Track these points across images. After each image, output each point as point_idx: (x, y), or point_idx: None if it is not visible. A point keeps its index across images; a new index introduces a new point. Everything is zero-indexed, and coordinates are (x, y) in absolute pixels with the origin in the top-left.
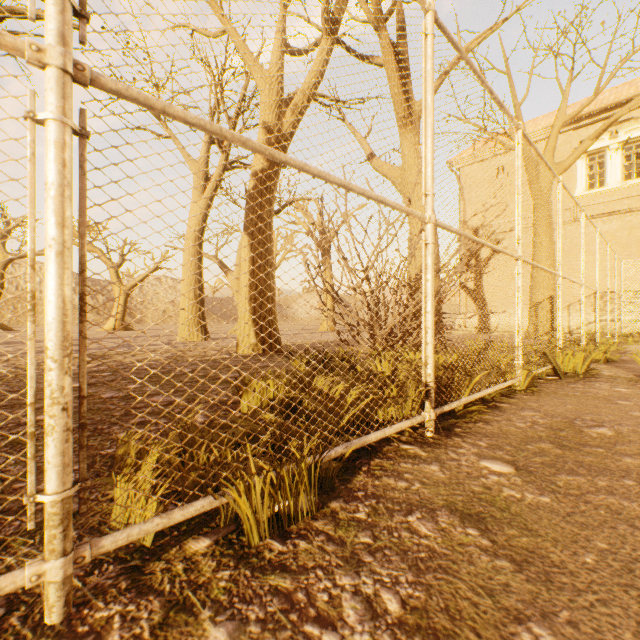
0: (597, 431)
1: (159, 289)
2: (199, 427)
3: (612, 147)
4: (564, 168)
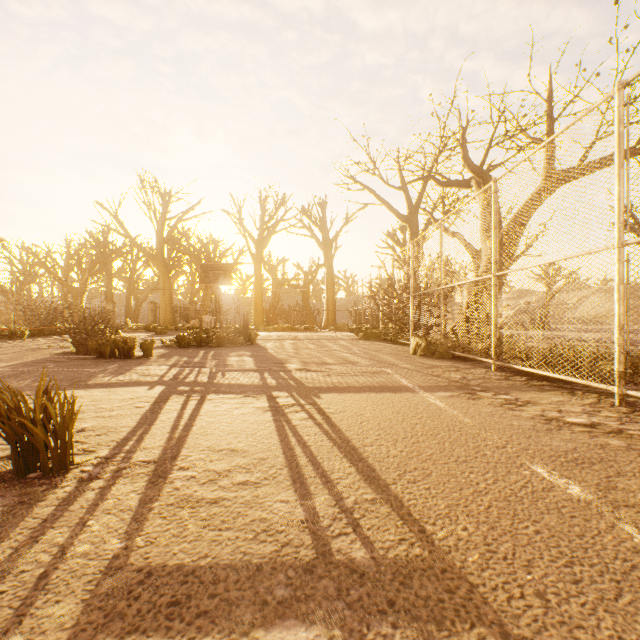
0: None
1: None
2: None
3: None
4: None
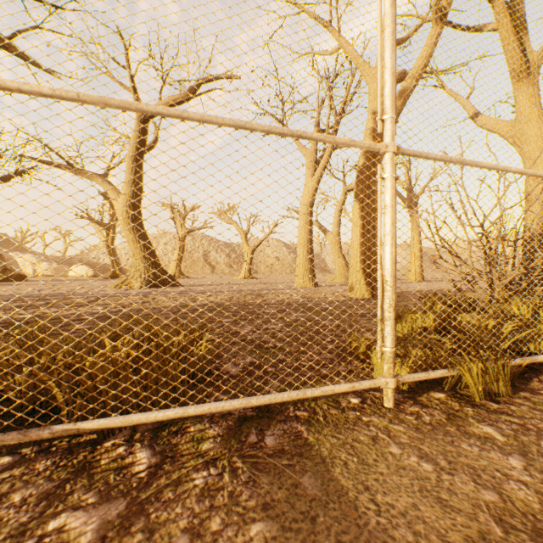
0: None
1: (267, 248)
2: None
3: None
4: None
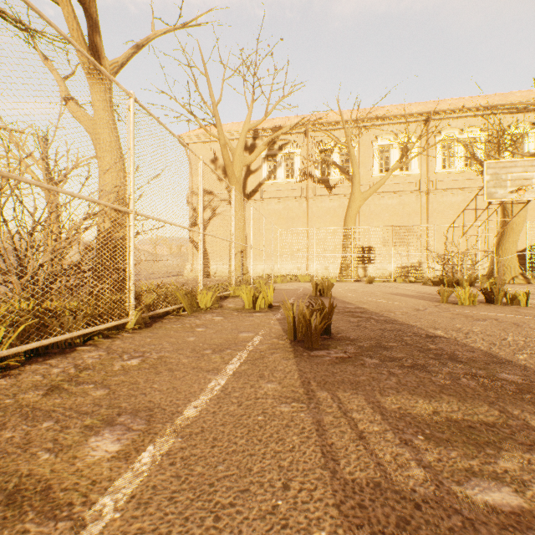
0: (128, 363)
1: None
2: None
3: (280, 155)
4: (249, 161)
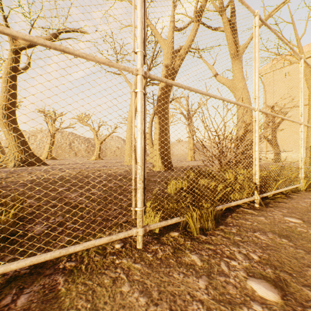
0: None
1: (112, 141)
2: (153, 198)
3: None
4: None
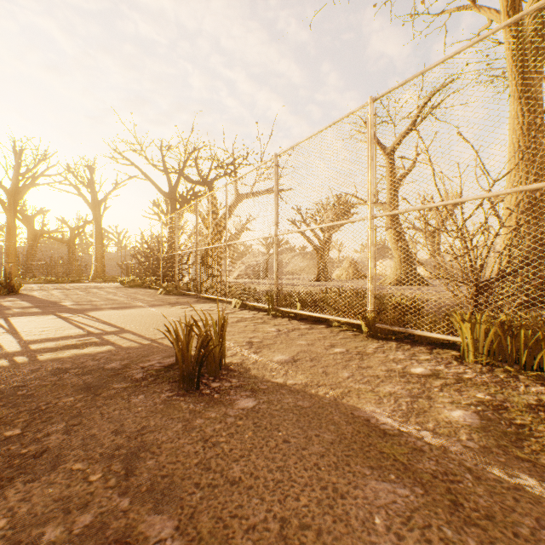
0: (271, 329)
1: None
2: None
3: None
4: None
